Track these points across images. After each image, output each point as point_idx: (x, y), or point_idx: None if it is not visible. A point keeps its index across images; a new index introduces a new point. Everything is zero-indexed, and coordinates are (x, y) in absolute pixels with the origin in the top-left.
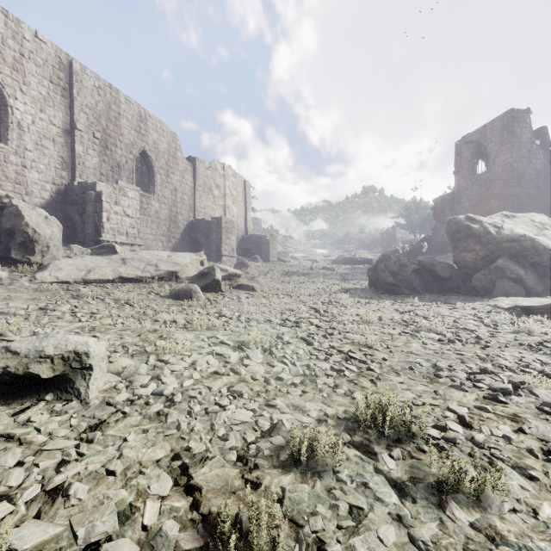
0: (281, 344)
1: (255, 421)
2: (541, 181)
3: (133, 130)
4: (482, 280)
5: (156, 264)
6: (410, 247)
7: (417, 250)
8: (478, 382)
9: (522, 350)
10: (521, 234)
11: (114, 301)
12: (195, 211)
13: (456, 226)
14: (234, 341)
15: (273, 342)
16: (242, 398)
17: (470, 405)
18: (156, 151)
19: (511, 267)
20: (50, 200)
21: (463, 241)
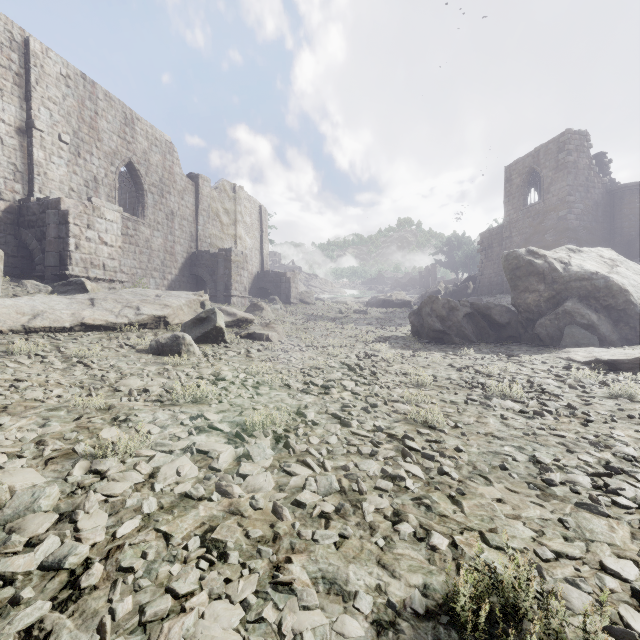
0: (304, 426)
1: None
2: (600, 213)
3: (116, 135)
4: (547, 326)
5: (137, 306)
6: (453, 288)
7: (461, 291)
8: (614, 494)
9: (636, 427)
10: (592, 271)
11: (63, 359)
12: (197, 241)
13: (516, 262)
14: (232, 423)
15: (291, 422)
16: (226, 562)
17: (632, 554)
18: (146, 163)
19: (582, 311)
20: None
21: (524, 279)
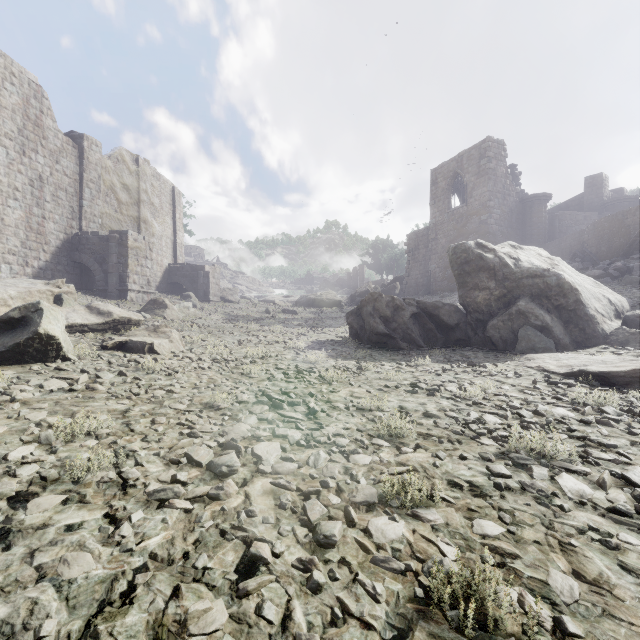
0: None
1: None
2: (514, 220)
3: None
4: (501, 328)
5: None
6: (381, 288)
7: (389, 292)
8: None
9: None
10: (544, 268)
11: None
12: (81, 219)
13: (465, 255)
14: None
15: None
16: None
17: None
18: None
19: (536, 311)
20: None
21: (474, 275)
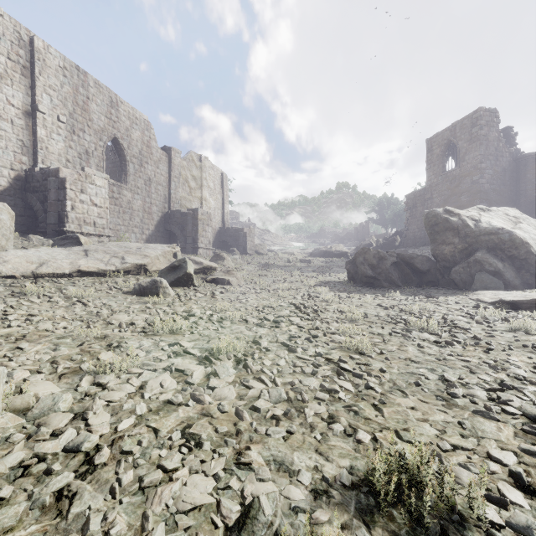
0: (259, 352)
1: (216, 502)
2: (507, 178)
3: (104, 116)
4: (461, 273)
5: (122, 256)
6: (383, 241)
7: (390, 244)
8: (504, 404)
9: (529, 354)
10: (499, 227)
11: (65, 299)
12: (170, 202)
13: (435, 219)
14: (201, 349)
15: (248, 349)
16: (201, 449)
17: (513, 447)
18: (128, 138)
19: (490, 260)
20: (7, 186)
21: (442, 234)
